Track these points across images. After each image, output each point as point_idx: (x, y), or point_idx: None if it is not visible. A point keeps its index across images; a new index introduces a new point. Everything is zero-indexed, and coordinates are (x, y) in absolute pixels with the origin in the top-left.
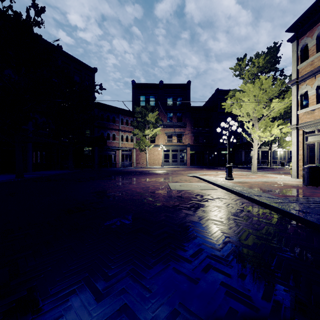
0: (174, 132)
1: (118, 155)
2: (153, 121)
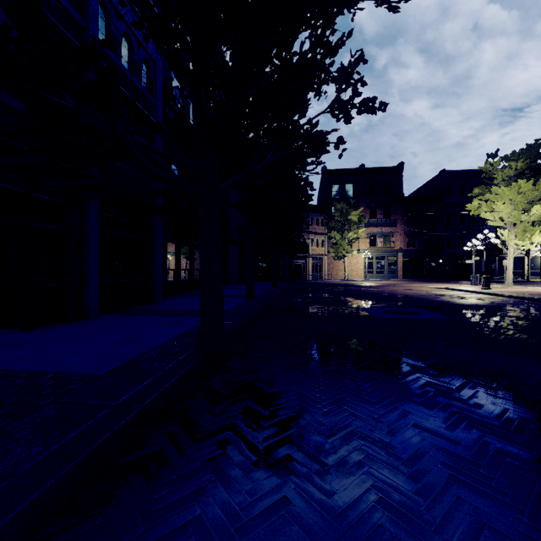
0: (380, 233)
1: (308, 265)
2: (355, 220)
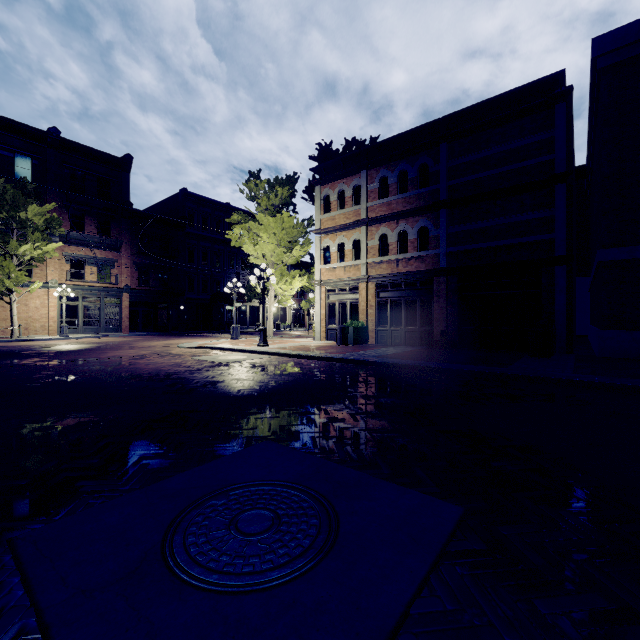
0: (91, 258)
1: None
2: (37, 223)
